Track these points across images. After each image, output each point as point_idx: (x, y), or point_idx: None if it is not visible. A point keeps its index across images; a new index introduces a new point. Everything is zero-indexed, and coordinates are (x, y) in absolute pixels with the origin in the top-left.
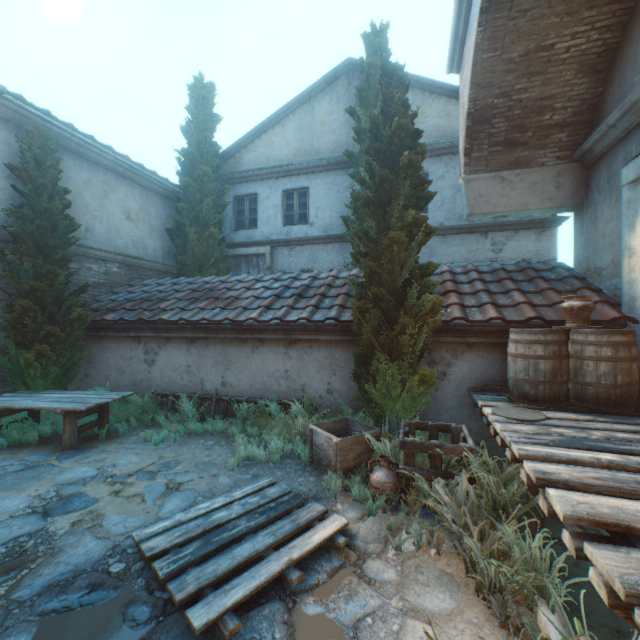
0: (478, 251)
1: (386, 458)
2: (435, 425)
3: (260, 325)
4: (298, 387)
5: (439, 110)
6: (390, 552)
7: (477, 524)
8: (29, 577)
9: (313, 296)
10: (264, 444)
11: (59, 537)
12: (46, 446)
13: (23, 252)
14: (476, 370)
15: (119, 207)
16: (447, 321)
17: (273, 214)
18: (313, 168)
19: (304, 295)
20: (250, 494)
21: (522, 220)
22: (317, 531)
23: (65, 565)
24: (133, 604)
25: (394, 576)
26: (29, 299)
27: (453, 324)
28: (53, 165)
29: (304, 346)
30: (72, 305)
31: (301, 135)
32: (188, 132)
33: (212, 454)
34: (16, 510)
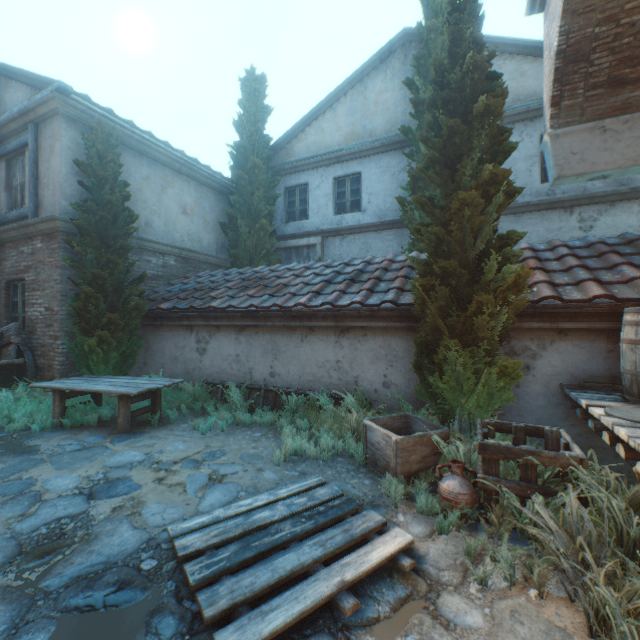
0: (561, 230)
1: (459, 464)
2: (522, 427)
3: (309, 311)
4: (350, 379)
5: (511, 71)
6: (472, 586)
7: (598, 563)
8: (61, 564)
9: (367, 280)
10: (313, 439)
11: (97, 522)
12: (104, 429)
13: (88, 243)
14: (571, 363)
15: (175, 202)
16: (534, 301)
17: (324, 203)
18: (366, 151)
19: (357, 280)
20: (296, 494)
21: (620, 189)
22: (375, 547)
23: (97, 555)
24: (159, 613)
25: (481, 622)
26: (92, 288)
27: (541, 305)
28: (114, 159)
29: (357, 334)
30: (131, 294)
31: (353, 118)
32: (240, 126)
33: (258, 446)
34: (65, 490)
